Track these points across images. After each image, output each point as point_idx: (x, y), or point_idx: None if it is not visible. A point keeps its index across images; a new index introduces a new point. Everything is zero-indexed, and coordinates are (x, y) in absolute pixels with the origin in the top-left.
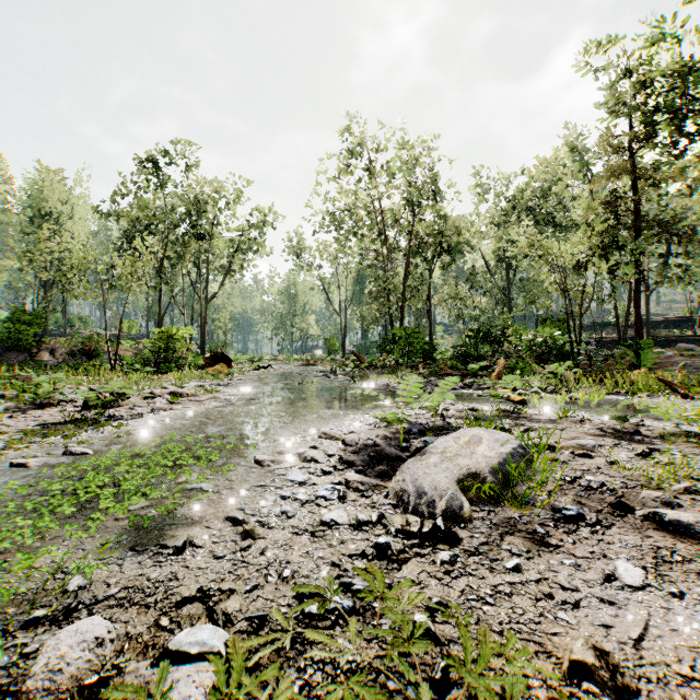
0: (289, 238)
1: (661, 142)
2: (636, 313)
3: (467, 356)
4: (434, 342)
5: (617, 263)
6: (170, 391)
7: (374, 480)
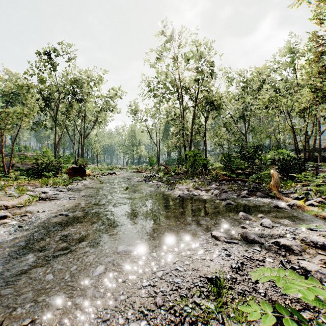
0: (130, 105)
1: None
2: None
3: (235, 167)
4: (207, 159)
5: None
6: None
7: None
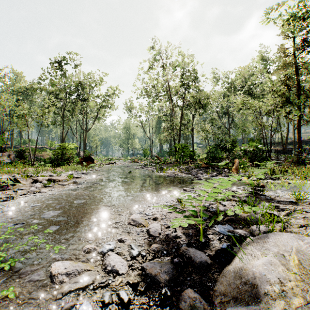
0: (126, 103)
1: None
2: (298, 136)
3: (214, 157)
4: (194, 151)
5: (290, 110)
6: (48, 178)
7: None
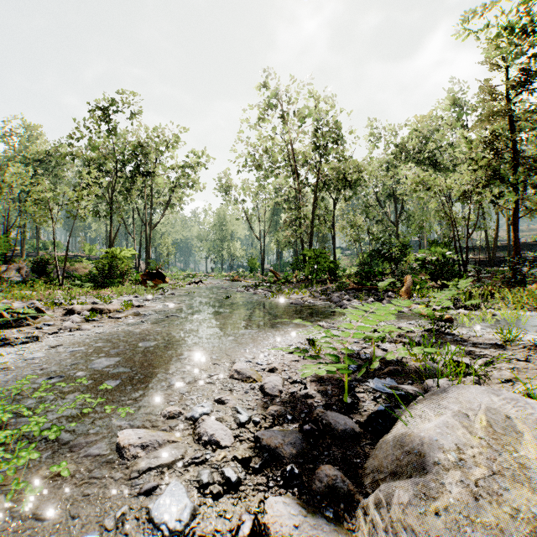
0: (219, 179)
1: (536, 88)
2: (514, 236)
3: (370, 272)
4: (337, 262)
5: (501, 191)
6: (91, 307)
7: (325, 530)
